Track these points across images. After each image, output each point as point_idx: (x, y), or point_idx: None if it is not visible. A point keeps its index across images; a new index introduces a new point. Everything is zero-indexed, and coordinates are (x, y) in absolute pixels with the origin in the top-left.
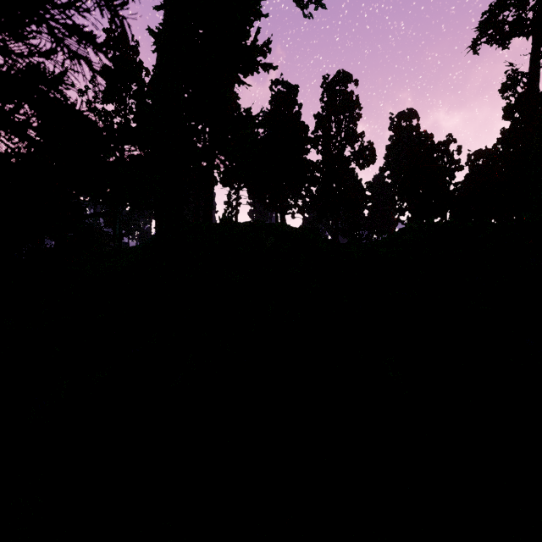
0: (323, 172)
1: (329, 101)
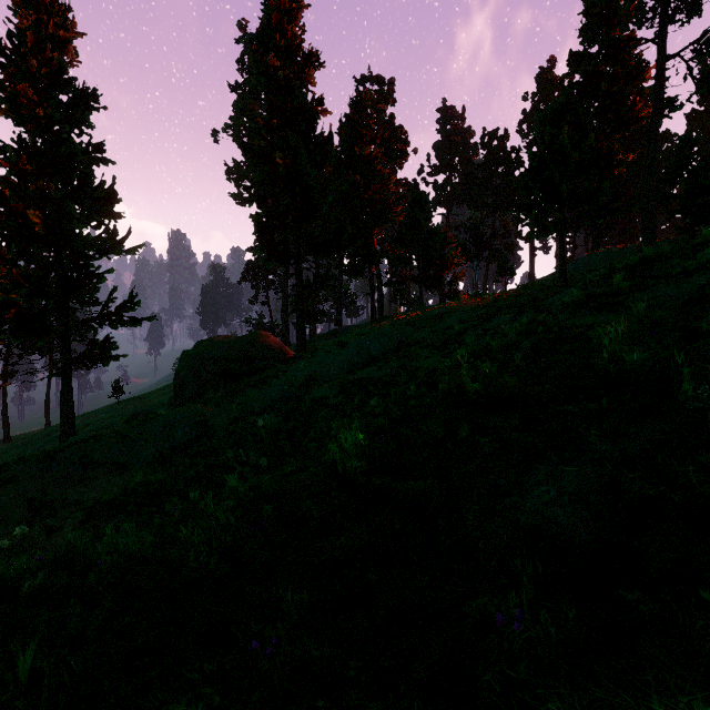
0: None
1: None
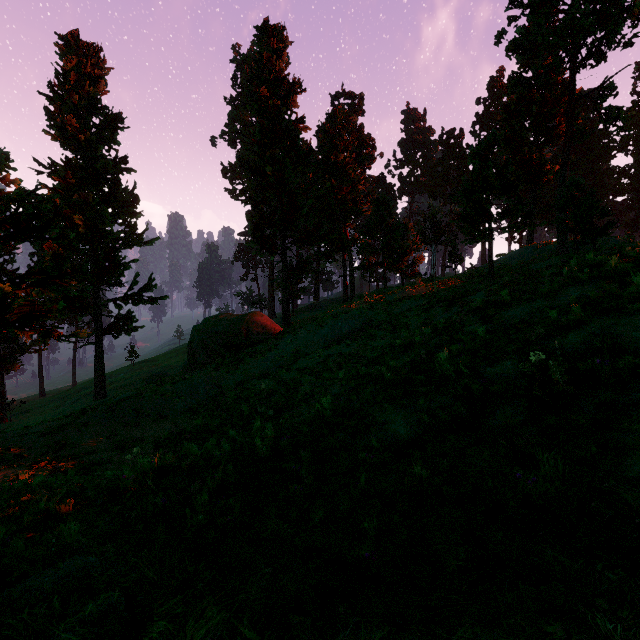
0: (636, 177)
1: None
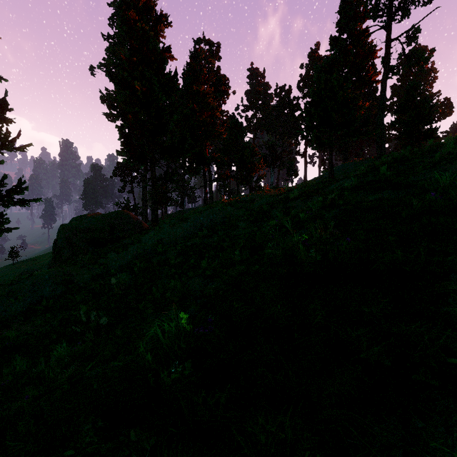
0: (399, 130)
1: (404, 73)
